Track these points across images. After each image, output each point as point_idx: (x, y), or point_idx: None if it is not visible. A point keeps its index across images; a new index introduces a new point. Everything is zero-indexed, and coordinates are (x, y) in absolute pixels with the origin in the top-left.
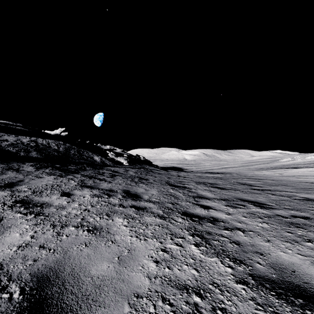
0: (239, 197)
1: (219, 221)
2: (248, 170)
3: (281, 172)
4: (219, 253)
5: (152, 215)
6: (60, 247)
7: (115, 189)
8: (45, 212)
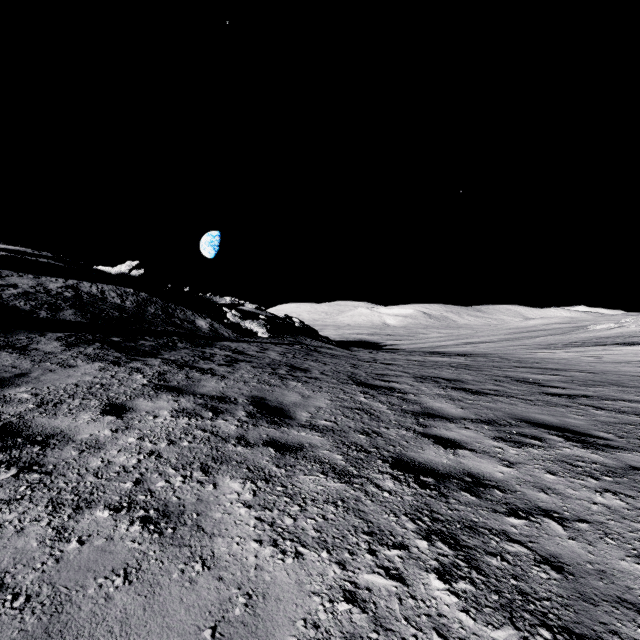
0: (521, 416)
1: (489, 486)
2: (522, 350)
3: (597, 353)
4: (515, 607)
5: (317, 469)
6: (50, 584)
7: (232, 395)
8: (47, 461)
